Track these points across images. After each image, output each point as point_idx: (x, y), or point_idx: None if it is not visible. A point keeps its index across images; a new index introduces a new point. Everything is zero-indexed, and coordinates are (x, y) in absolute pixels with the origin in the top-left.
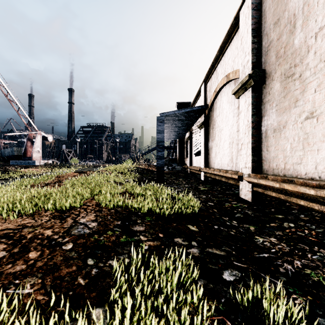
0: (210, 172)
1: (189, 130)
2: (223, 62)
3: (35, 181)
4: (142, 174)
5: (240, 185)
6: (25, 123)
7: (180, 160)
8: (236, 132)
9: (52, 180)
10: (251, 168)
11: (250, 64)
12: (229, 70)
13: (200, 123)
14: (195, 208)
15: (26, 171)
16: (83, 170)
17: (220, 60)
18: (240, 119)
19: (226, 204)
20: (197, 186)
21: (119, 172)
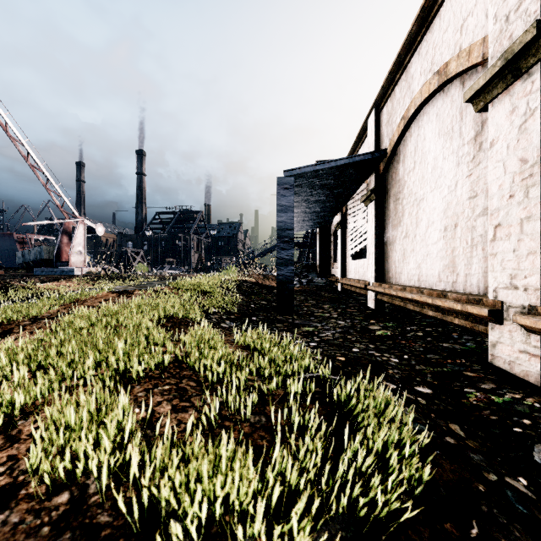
0: (395, 293)
1: (341, 209)
2: (428, 45)
3: (15, 313)
4: (249, 295)
5: (491, 333)
6: (59, 204)
7: (322, 267)
8: (468, 199)
9: (58, 309)
10: (537, 290)
11: (532, 1)
12: (447, 55)
13: (368, 191)
14: (415, 457)
15: (43, 288)
16: (148, 285)
17: (417, 45)
18: (491, 162)
19: (467, 392)
20: (366, 324)
21: (201, 293)
